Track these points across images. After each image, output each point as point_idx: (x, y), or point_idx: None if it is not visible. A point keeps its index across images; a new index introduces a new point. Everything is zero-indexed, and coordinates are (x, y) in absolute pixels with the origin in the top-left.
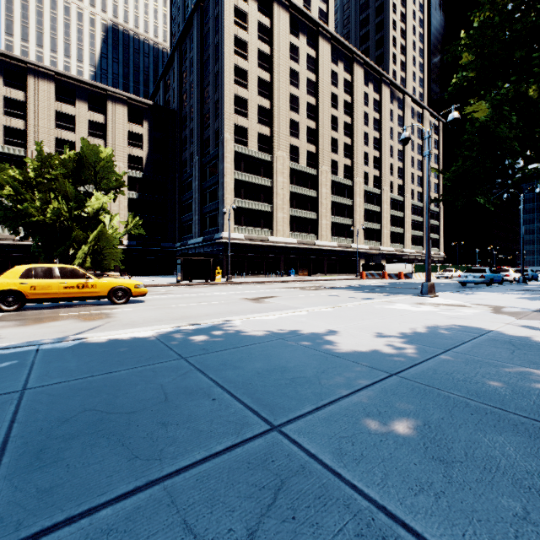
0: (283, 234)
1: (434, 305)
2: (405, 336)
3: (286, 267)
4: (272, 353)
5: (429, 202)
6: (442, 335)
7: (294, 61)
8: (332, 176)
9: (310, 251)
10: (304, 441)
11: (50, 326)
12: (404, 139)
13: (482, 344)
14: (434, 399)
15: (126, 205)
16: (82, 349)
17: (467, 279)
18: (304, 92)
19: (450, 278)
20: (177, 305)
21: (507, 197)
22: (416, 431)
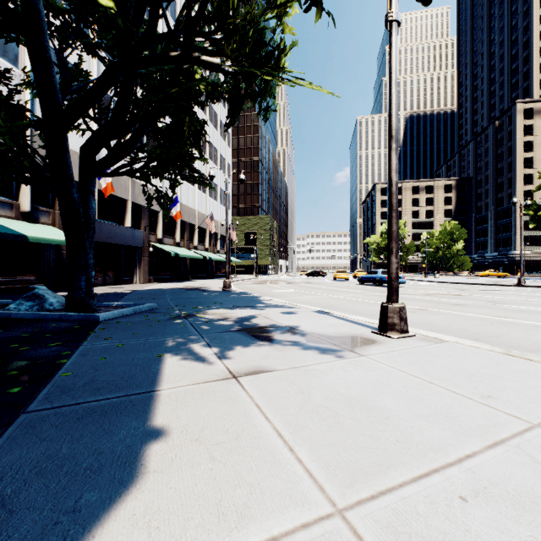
0: None
1: None
2: None
3: None
4: None
5: None
6: None
7: None
8: None
9: None
10: None
11: None
12: None
13: None
14: None
15: None
16: None
17: None
18: None
19: None
20: None
21: None
22: None
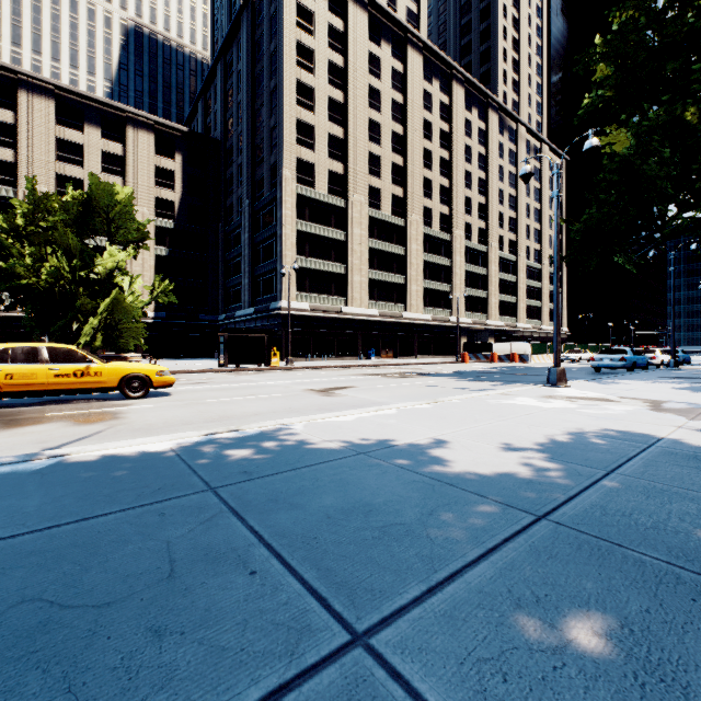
0: (360, 304)
1: (568, 400)
2: (542, 447)
3: (365, 346)
4: (350, 479)
5: (558, 259)
6: (594, 446)
7: (374, 76)
8: (424, 228)
9: (395, 325)
10: (413, 673)
11: (25, 433)
12: (524, 175)
13: (657, 461)
14: (621, 567)
15: (153, 264)
16: (56, 474)
17: (603, 363)
18: (388, 117)
19: (578, 362)
20: (216, 399)
21: (654, 255)
22: (611, 643)
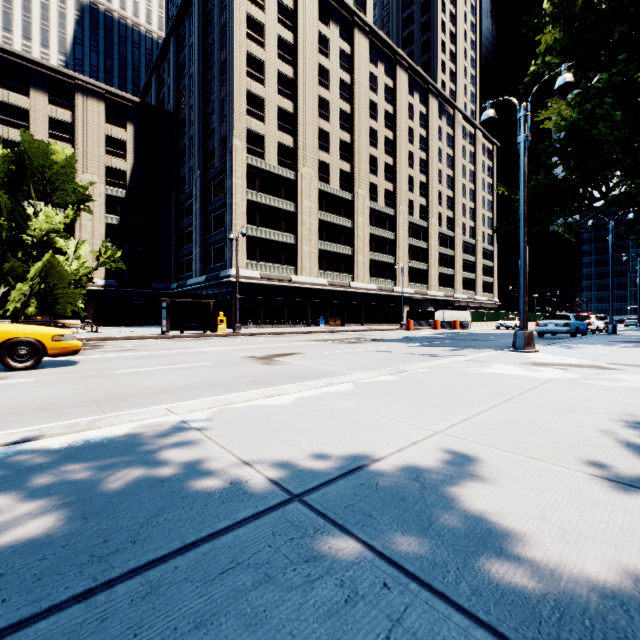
0: (309, 273)
1: (557, 367)
2: (636, 465)
3: (314, 314)
4: None
5: (525, 211)
6: None
7: (323, 55)
8: (370, 203)
9: (343, 294)
10: None
11: None
12: (487, 120)
13: None
14: None
15: (103, 233)
16: None
17: (548, 328)
18: (336, 96)
19: (514, 328)
20: (127, 369)
21: (592, 224)
22: None
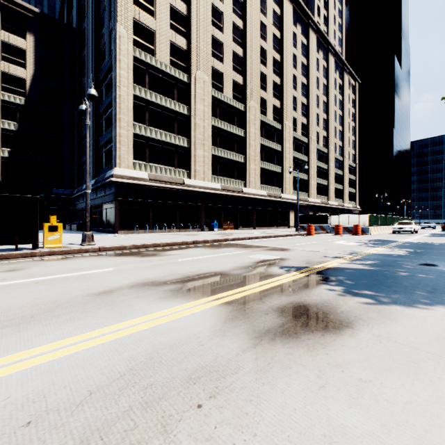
0: (203, 177)
1: None
2: None
3: (207, 218)
4: None
5: None
6: None
7: None
8: (260, 116)
9: (236, 199)
10: None
11: None
12: None
13: None
14: None
15: None
16: None
17: None
18: (229, 9)
19: (413, 233)
20: None
21: None
22: None
